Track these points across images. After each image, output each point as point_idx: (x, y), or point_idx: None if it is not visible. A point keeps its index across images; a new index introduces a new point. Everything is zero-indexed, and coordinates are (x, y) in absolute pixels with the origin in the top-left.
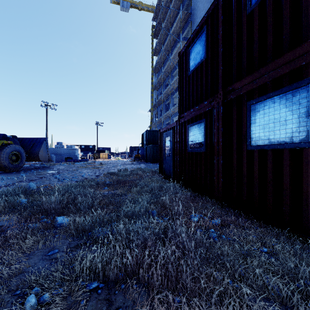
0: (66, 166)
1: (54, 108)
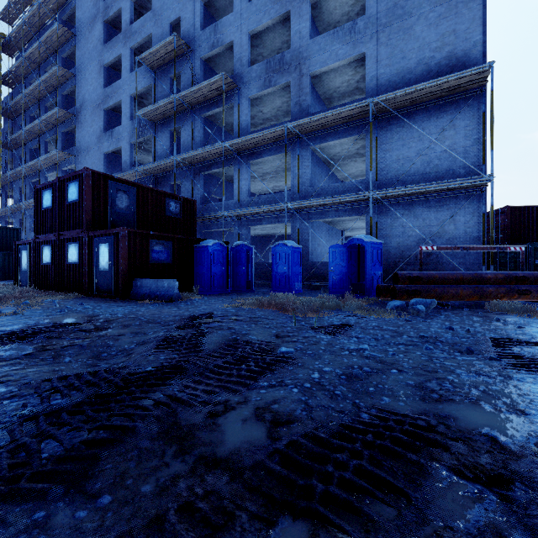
0: None
1: None
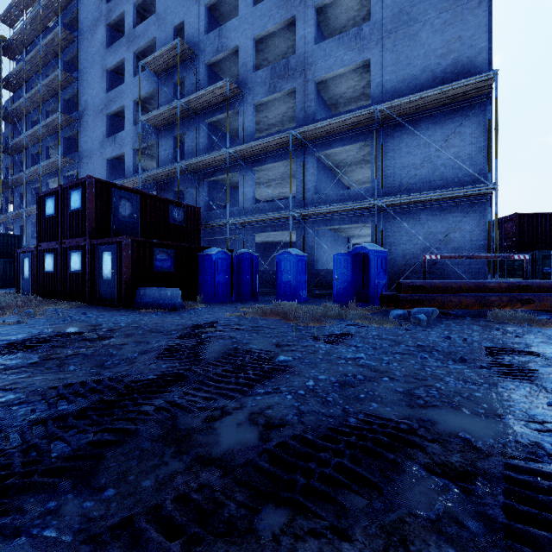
0: None
1: None
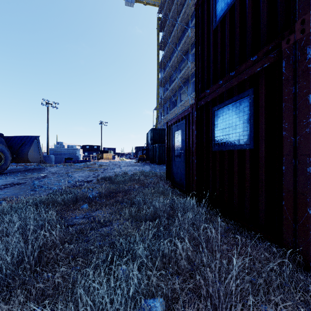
0: (60, 168)
1: (56, 107)
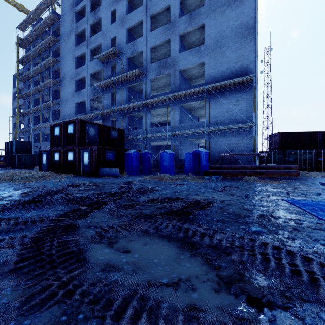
0: None
1: None
